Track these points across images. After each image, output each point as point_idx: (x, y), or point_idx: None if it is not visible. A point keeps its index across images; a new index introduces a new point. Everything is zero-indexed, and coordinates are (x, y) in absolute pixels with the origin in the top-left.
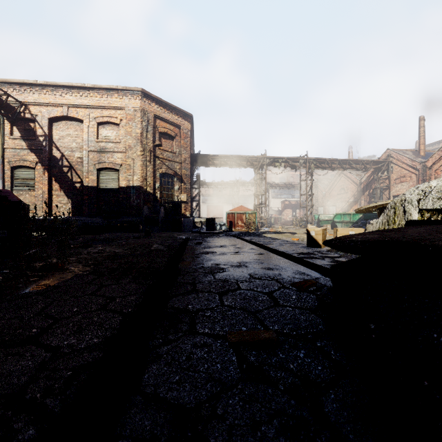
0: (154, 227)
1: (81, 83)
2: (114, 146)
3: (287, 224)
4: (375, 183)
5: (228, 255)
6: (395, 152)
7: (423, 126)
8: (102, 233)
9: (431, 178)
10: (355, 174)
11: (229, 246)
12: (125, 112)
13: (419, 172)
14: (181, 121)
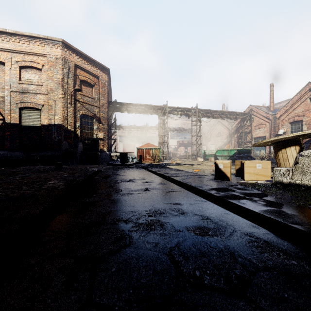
0: (74, 160)
1: (2, 28)
2: (37, 88)
3: (181, 157)
4: (241, 129)
5: (135, 195)
6: (255, 107)
7: (272, 90)
8: (22, 165)
9: (279, 125)
10: (227, 122)
11: (138, 179)
12: (47, 59)
13: (271, 121)
14: (99, 73)
